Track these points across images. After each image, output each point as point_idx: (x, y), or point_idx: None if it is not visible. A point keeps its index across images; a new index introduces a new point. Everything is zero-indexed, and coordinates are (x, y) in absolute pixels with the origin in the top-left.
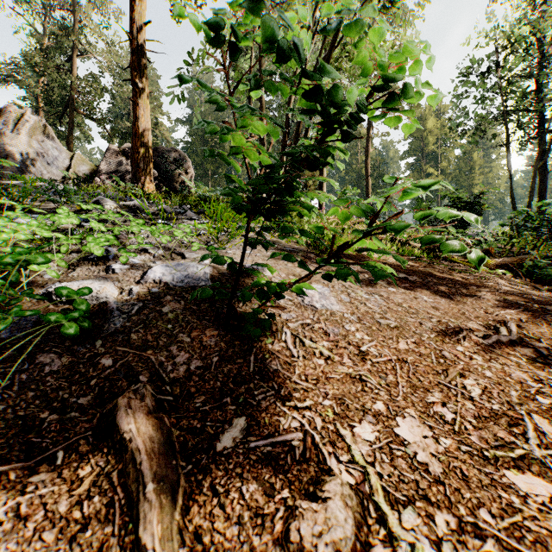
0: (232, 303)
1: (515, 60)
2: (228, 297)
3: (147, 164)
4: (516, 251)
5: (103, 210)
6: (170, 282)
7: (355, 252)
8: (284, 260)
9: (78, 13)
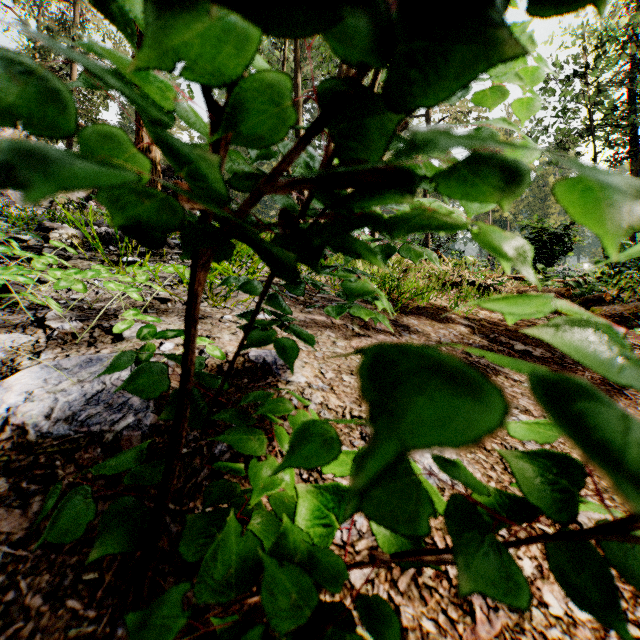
0: (145, 572)
1: (606, 63)
2: (133, 548)
3: (153, 184)
4: (626, 296)
5: (46, 240)
6: (33, 423)
7: (431, 302)
8: (329, 333)
9: (77, 4)
